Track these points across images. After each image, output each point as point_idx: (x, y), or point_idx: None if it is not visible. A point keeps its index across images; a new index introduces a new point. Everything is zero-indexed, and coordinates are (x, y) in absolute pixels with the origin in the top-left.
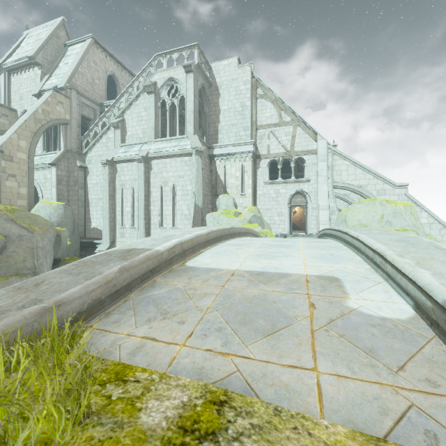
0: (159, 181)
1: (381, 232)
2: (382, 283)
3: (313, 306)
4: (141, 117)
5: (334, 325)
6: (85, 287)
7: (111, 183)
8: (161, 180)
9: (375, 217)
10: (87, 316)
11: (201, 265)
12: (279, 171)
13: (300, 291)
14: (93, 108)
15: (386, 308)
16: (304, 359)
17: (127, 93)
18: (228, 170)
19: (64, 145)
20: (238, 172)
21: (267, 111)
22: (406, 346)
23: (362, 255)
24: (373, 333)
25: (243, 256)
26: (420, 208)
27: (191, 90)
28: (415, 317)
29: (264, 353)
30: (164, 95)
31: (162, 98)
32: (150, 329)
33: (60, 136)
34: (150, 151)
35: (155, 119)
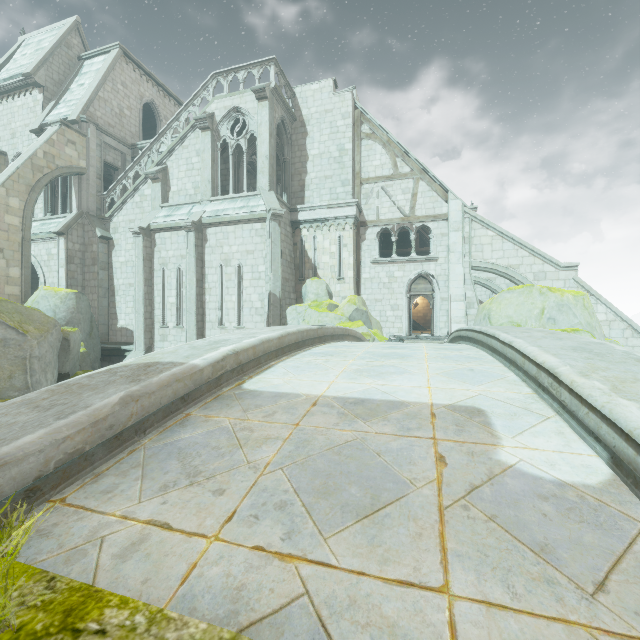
0: (218, 259)
1: (546, 335)
2: (552, 418)
3: (443, 460)
4: (191, 165)
5: (478, 497)
6: (51, 433)
7: (147, 262)
8: (220, 257)
9: (532, 312)
10: (58, 480)
11: (267, 388)
12: (394, 245)
13: (422, 433)
14: (120, 151)
15: (563, 464)
16: (427, 566)
17: (171, 130)
18: (320, 243)
19: (77, 206)
20: (334, 246)
21: (377, 157)
22: (605, 539)
23: (517, 371)
24: (546, 512)
25: (334, 372)
26: (595, 298)
27: (266, 125)
28: (613, 481)
29: (356, 555)
30: (226, 133)
31: (222, 137)
32: (163, 506)
33: (72, 193)
34: (204, 215)
35: (212, 168)
